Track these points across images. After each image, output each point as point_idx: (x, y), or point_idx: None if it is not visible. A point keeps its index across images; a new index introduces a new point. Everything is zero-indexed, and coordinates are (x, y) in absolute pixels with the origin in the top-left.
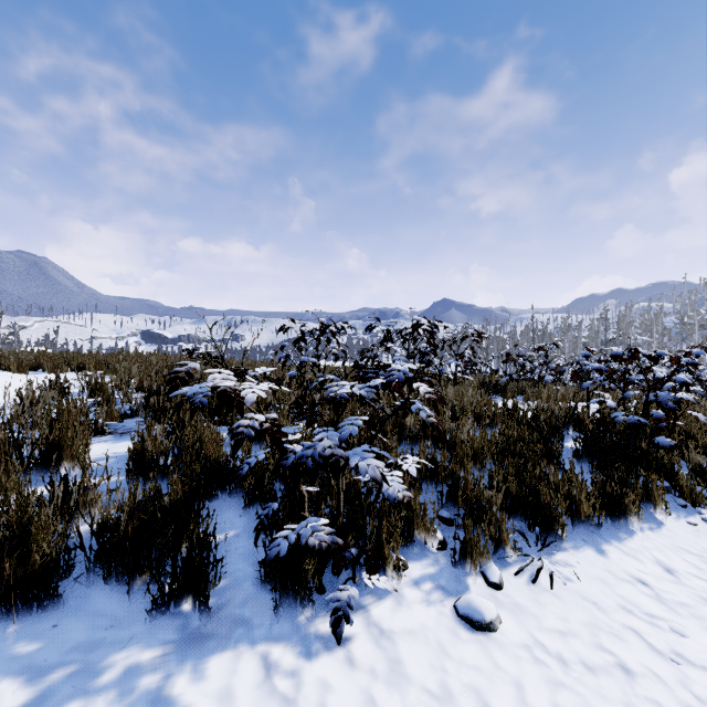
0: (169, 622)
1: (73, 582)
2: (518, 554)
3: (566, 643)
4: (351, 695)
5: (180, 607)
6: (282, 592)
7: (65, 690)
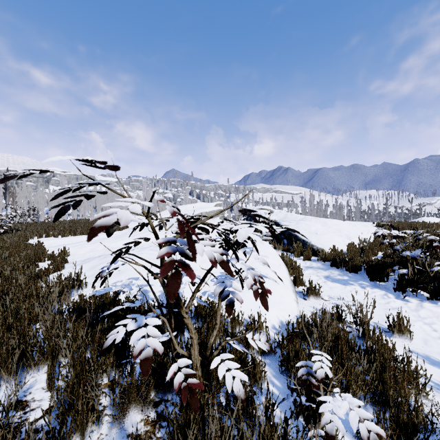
0: (373, 283)
1: (361, 272)
2: None
3: None
4: (398, 305)
5: (377, 282)
6: (397, 287)
7: (352, 280)
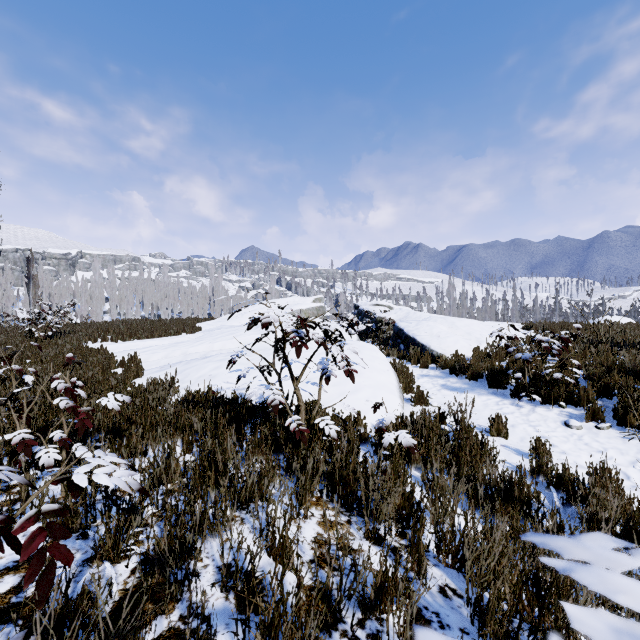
0: (492, 390)
1: (482, 379)
2: (632, 429)
3: (592, 441)
4: (510, 410)
5: (496, 389)
6: (514, 393)
7: (470, 388)
